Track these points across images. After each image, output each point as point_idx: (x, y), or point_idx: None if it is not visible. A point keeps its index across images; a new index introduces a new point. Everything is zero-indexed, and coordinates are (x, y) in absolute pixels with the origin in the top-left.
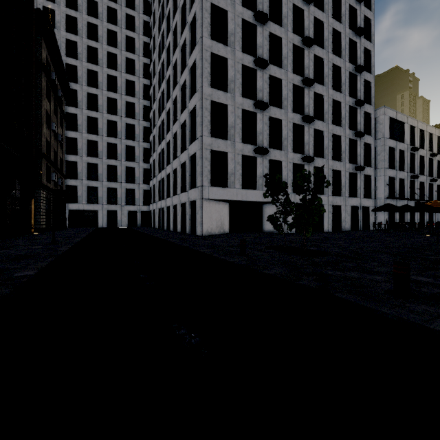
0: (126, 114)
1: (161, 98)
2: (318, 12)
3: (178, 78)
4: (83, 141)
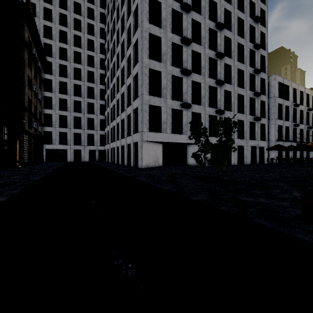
0: (88, 80)
1: (113, 68)
2: (227, 4)
3: (125, 53)
4: (56, 99)
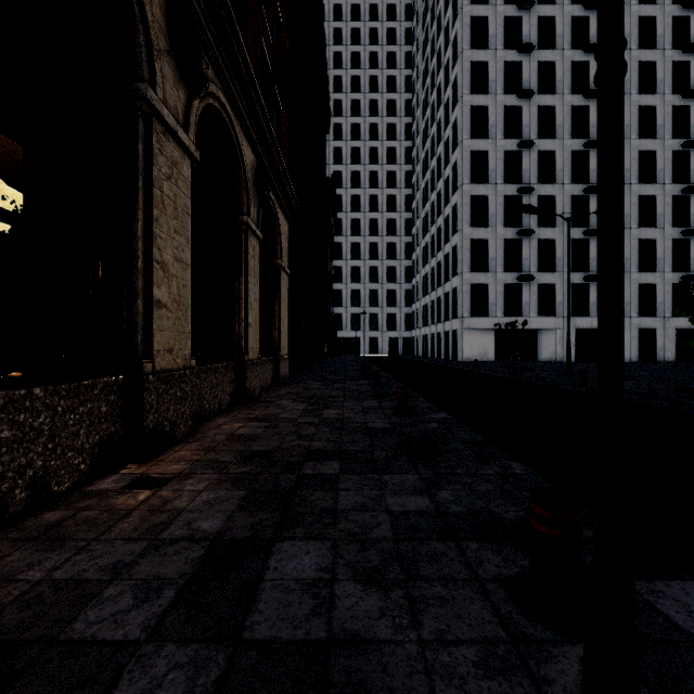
0: (387, 232)
1: (425, 219)
2: None
3: (442, 209)
4: (347, 269)
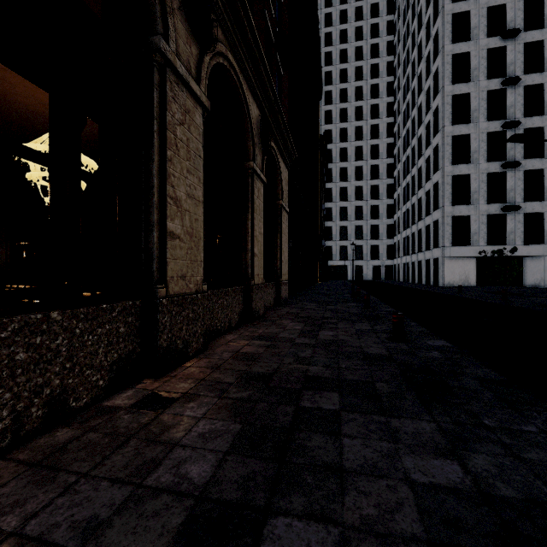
0: (371, 177)
1: (406, 162)
2: None
3: (423, 151)
4: (336, 209)
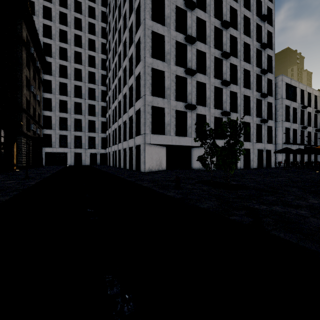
0: (89, 81)
1: (115, 68)
2: (233, 2)
3: (127, 52)
4: (56, 101)
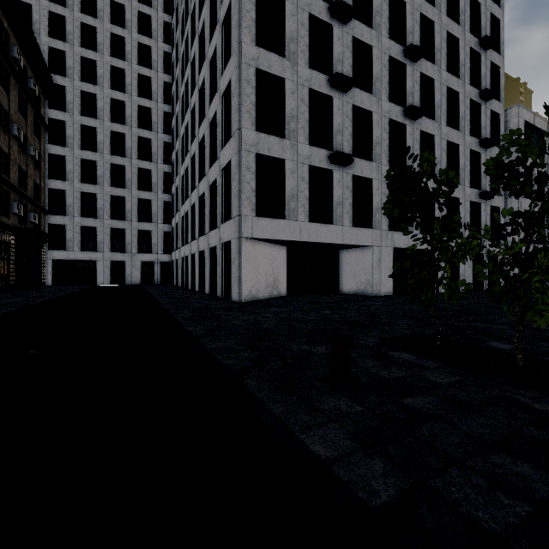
0: (139, 123)
1: (185, 93)
2: None
3: (206, 50)
4: (75, 161)
